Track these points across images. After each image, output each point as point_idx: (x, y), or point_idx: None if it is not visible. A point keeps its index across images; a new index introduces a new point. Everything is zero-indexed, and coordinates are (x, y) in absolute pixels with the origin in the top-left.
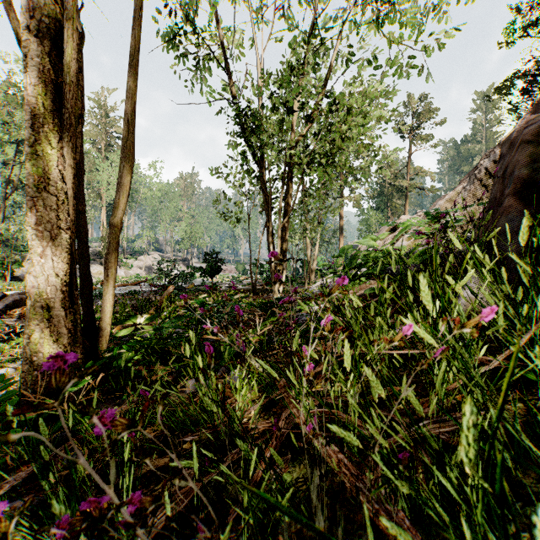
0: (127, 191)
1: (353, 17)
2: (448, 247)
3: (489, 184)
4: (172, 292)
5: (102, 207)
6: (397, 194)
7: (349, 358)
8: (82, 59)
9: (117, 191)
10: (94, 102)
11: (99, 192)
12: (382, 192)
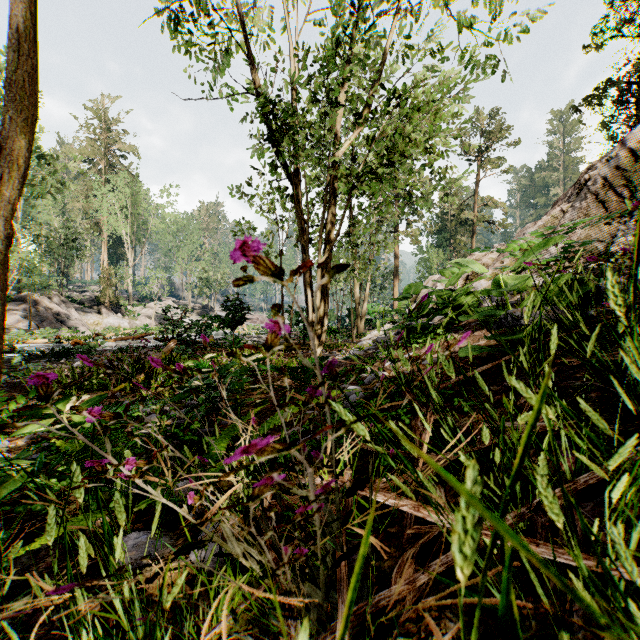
0: (21, 168)
1: None
2: None
3: (608, 199)
4: (178, 348)
5: (102, 242)
6: (462, 229)
7: None
8: None
9: None
10: (93, 112)
11: (99, 224)
12: (444, 227)
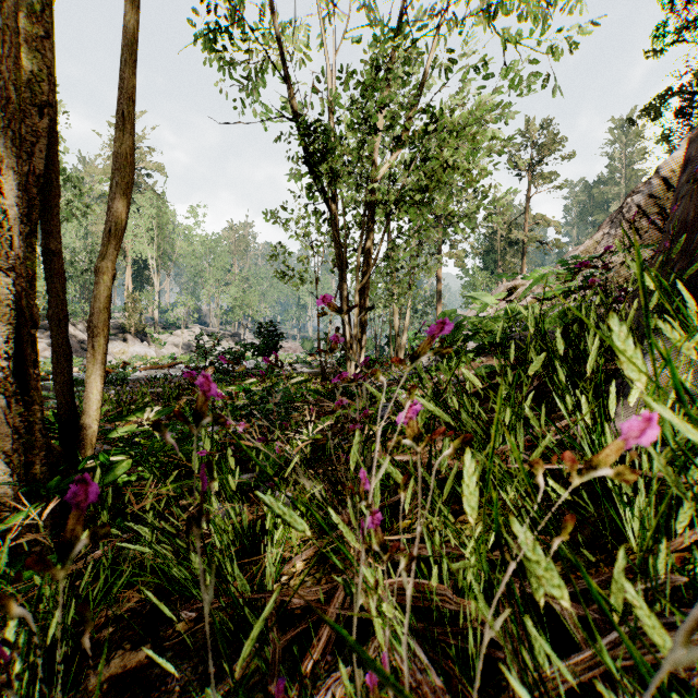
0: (123, 222)
1: (455, 5)
2: (621, 291)
3: (643, 227)
4: (213, 376)
5: (127, 266)
6: (512, 250)
7: (469, 494)
8: (51, 20)
9: (107, 221)
10: None
11: (123, 247)
12: (492, 248)
